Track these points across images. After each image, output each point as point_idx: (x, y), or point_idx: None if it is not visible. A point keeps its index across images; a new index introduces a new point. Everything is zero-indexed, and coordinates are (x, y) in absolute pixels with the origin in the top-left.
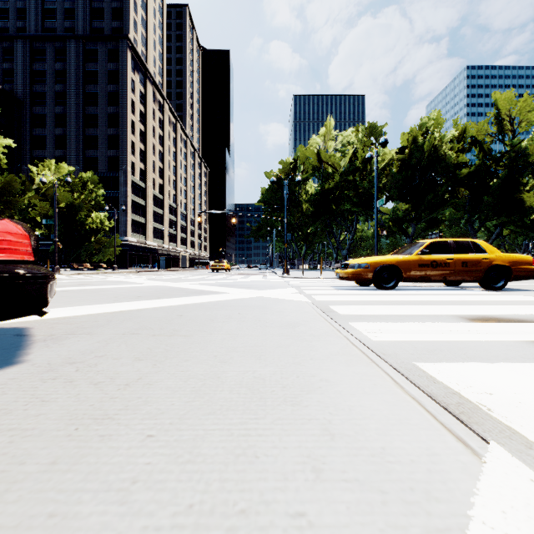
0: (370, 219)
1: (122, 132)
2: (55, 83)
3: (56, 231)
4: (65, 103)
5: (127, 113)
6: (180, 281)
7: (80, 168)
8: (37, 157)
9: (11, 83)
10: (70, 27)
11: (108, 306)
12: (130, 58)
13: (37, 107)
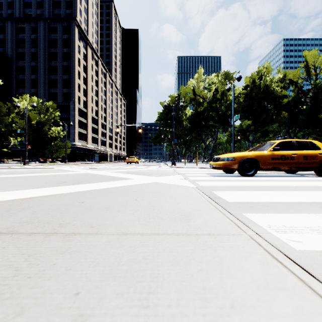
0: (226, 130)
1: (72, 77)
2: (31, 48)
3: (26, 137)
4: (37, 59)
5: (75, 65)
6: (103, 170)
7: (46, 99)
8: (20, 93)
9: (4, 48)
10: (40, 13)
11: (27, 192)
12: (77, 32)
13: (20, 62)
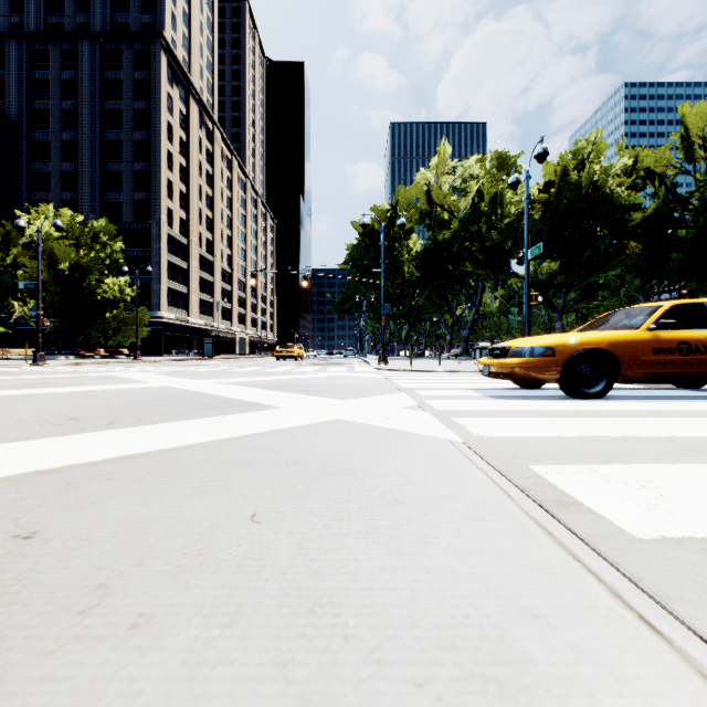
0: (503, 285)
1: (154, 166)
2: (62, 100)
3: (39, 300)
4: (76, 126)
5: (161, 140)
6: (212, 377)
7: (96, 216)
8: (37, 201)
9: (1, 100)
10: (84, 24)
11: None
12: (166, 65)
13: (38, 132)
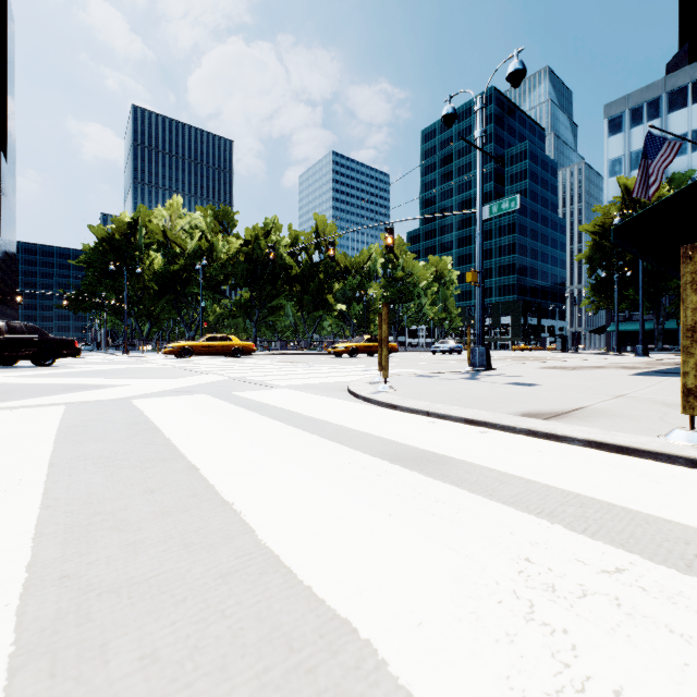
0: (218, 303)
1: None
2: None
3: None
4: None
5: None
6: None
7: None
8: None
9: None
10: None
11: None
12: None
13: None
